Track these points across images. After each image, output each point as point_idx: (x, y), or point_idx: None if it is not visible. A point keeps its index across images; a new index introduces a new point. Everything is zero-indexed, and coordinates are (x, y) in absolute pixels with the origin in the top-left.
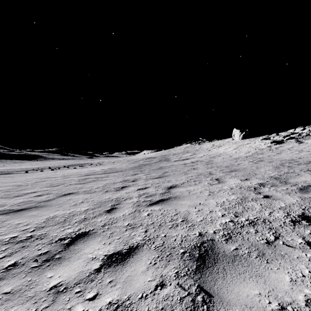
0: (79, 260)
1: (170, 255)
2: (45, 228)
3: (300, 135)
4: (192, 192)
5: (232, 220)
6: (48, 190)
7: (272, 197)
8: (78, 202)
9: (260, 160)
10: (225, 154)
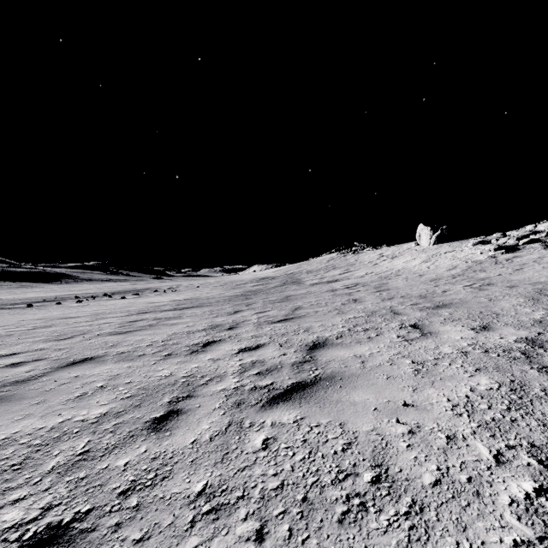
0: None
1: None
2: None
3: None
4: (370, 363)
5: (542, 485)
6: (44, 350)
7: None
8: (91, 389)
9: (485, 282)
10: (409, 272)
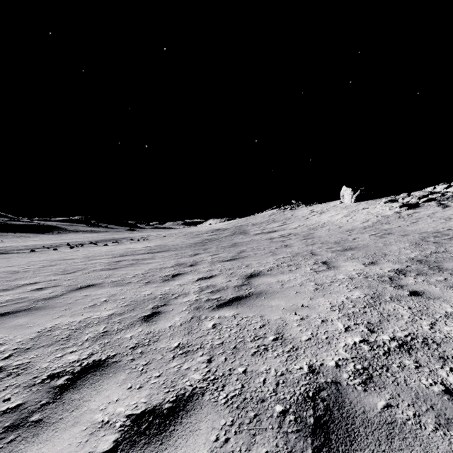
0: (76, 428)
1: (257, 419)
2: (31, 351)
3: (443, 196)
4: (287, 285)
5: (365, 339)
6: (56, 280)
7: (425, 294)
8: (99, 302)
9: (386, 232)
10: (332, 224)
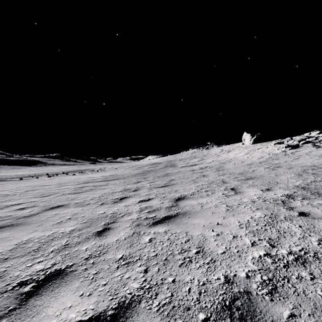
0: None
1: None
2: (8, 261)
3: (316, 139)
4: (205, 206)
5: (268, 252)
6: (35, 202)
7: (311, 215)
8: (64, 219)
9: (277, 166)
10: (236, 160)
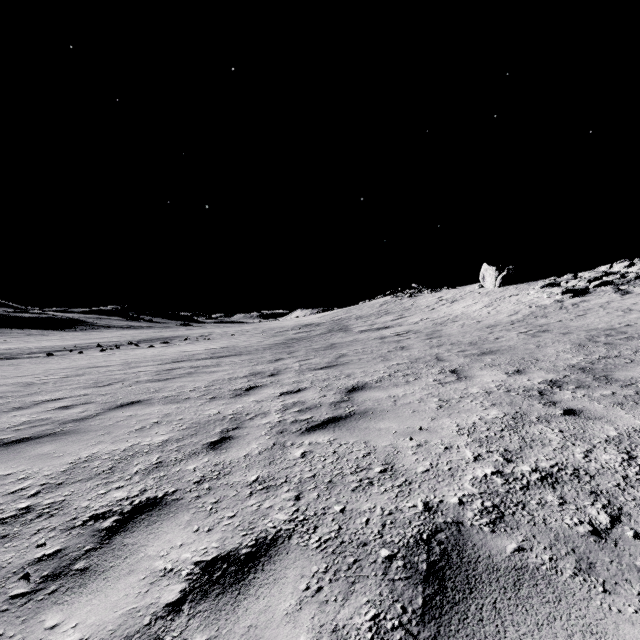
0: (132, 577)
1: (357, 565)
2: (64, 486)
3: (622, 278)
4: (402, 401)
5: (498, 470)
6: (87, 395)
7: (583, 413)
8: (148, 424)
9: (542, 329)
10: (467, 318)
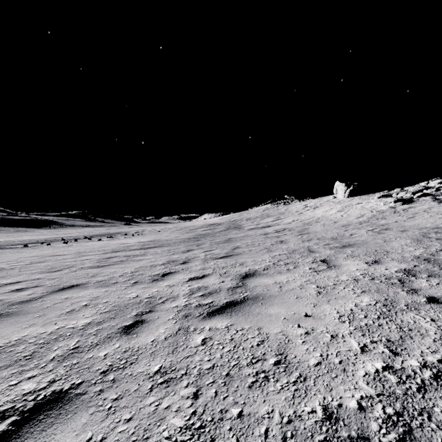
0: None
1: None
2: None
3: (437, 191)
4: (286, 287)
5: (388, 364)
6: (40, 279)
7: None
8: (78, 306)
9: (384, 228)
10: (326, 219)
